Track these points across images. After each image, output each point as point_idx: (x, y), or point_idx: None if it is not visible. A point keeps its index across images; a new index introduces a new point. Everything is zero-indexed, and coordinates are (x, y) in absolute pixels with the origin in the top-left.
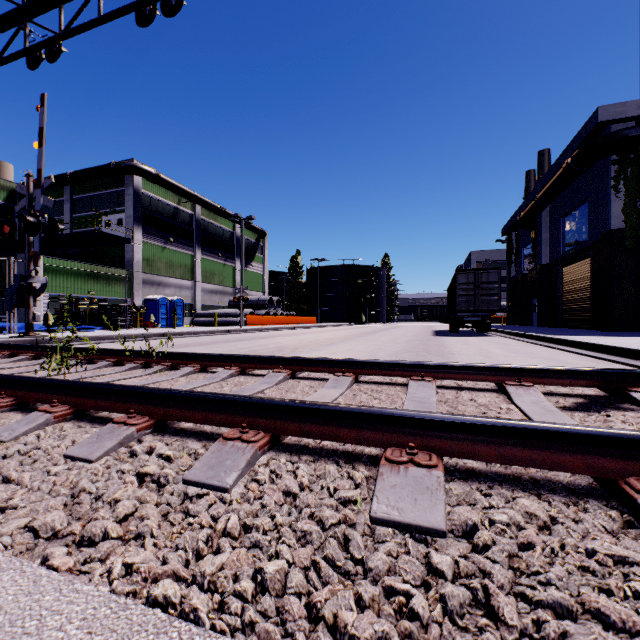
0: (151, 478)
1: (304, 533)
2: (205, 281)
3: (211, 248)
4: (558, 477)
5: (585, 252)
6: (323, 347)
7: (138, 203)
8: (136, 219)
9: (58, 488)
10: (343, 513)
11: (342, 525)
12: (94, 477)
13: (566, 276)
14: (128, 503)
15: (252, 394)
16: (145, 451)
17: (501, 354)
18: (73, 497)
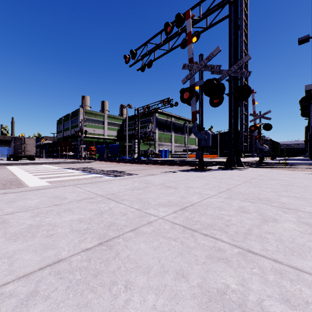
0: None
1: None
2: (175, 143)
3: (177, 131)
4: None
5: None
6: None
7: (156, 121)
8: (156, 126)
9: None
10: None
11: None
12: None
13: None
14: None
15: None
16: None
17: None
18: None
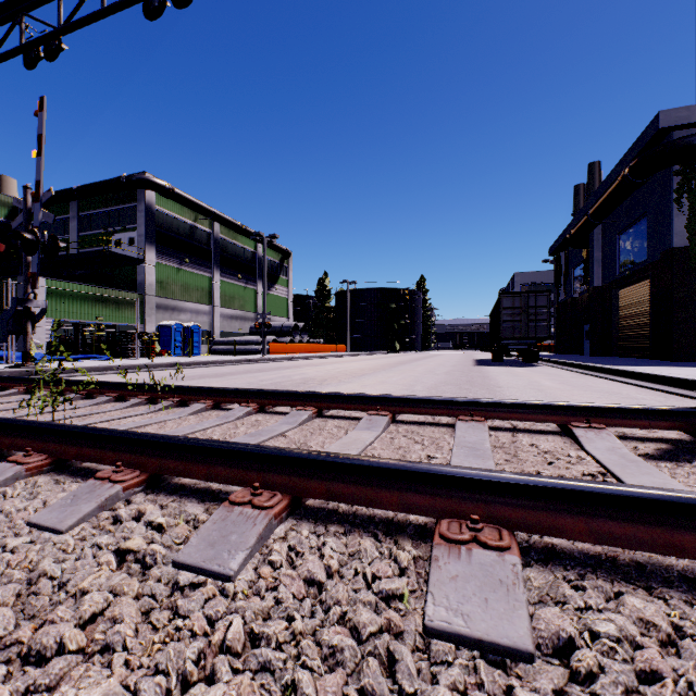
0: (133, 558)
1: (333, 651)
2: (224, 306)
3: (231, 269)
4: (669, 560)
5: (643, 273)
6: (354, 379)
7: (151, 220)
8: (148, 238)
9: (11, 572)
10: (386, 617)
11: (385, 638)
12: (60, 555)
13: (622, 300)
14: (98, 597)
15: (271, 437)
16: (131, 517)
17: (554, 387)
18: (27, 586)
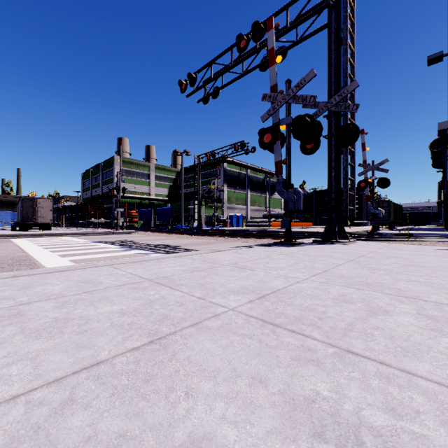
0: None
1: None
2: (251, 205)
3: (254, 188)
4: None
5: None
6: None
7: (225, 174)
8: (224, 181)
9: None
10: None
11: None
12: None
13: None
14: None
15: None
16: None
17: None
18: None
